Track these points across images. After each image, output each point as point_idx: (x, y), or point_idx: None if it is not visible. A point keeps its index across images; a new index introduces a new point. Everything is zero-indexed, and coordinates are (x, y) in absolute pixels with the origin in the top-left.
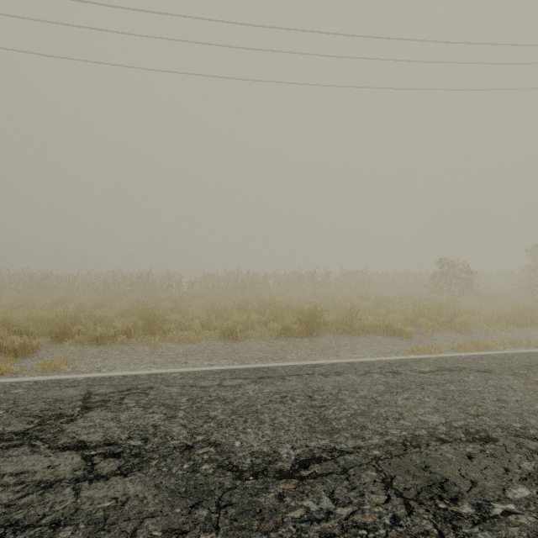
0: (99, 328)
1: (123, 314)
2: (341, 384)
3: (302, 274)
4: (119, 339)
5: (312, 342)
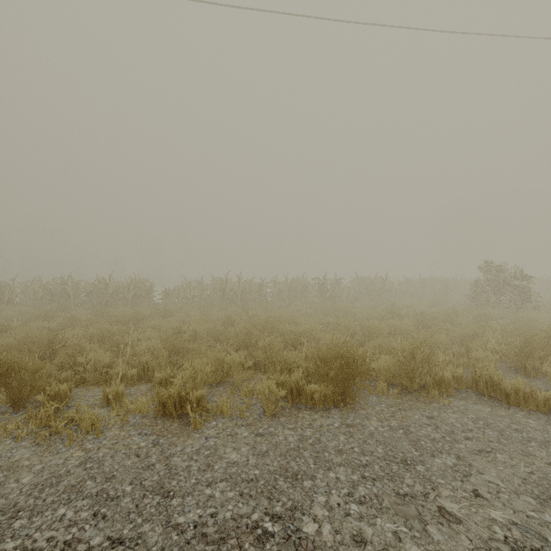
0: None
1: (19, 349)
2: None
3: (307, 281)
4: None
5: (352, 433)
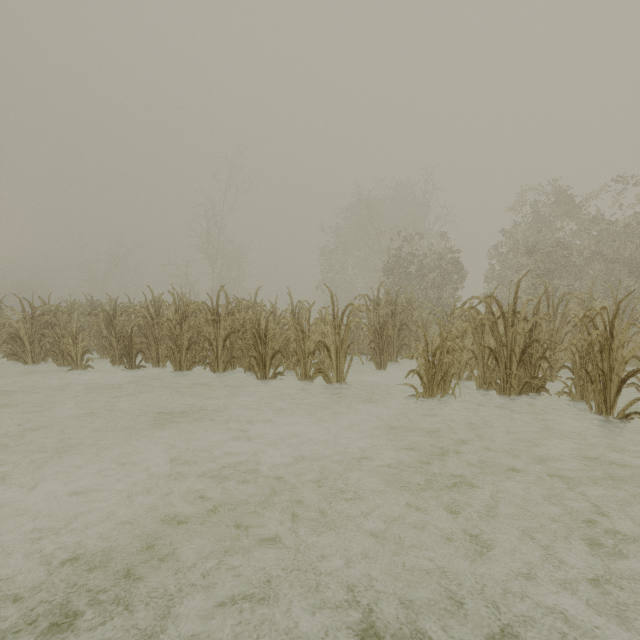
0: None
1: None
2: None
3: None
4: None
5: None
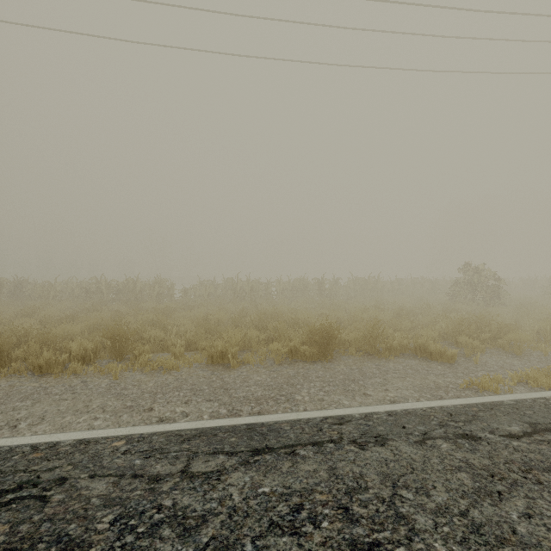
0: (45, 352)
1: (93, 330)
2: (393, 469)
3: (308, 281)
4: (71, 367)
5: (327, 370)
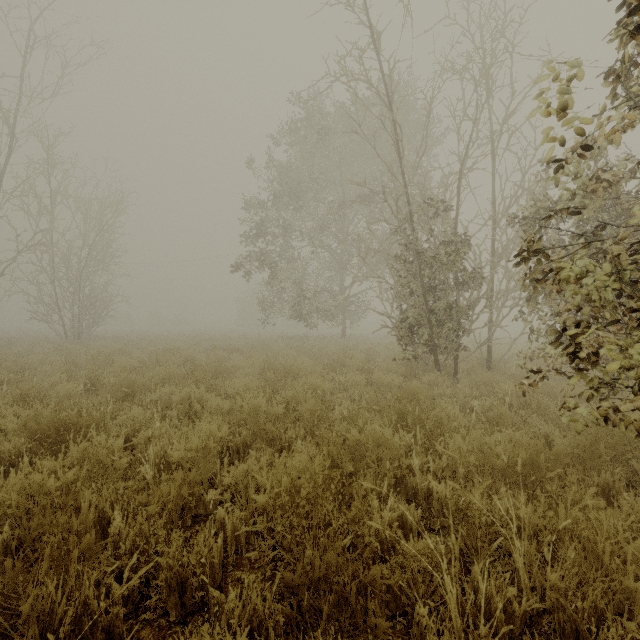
0: None
1: None
2: None
3: None
4: None
5: None
